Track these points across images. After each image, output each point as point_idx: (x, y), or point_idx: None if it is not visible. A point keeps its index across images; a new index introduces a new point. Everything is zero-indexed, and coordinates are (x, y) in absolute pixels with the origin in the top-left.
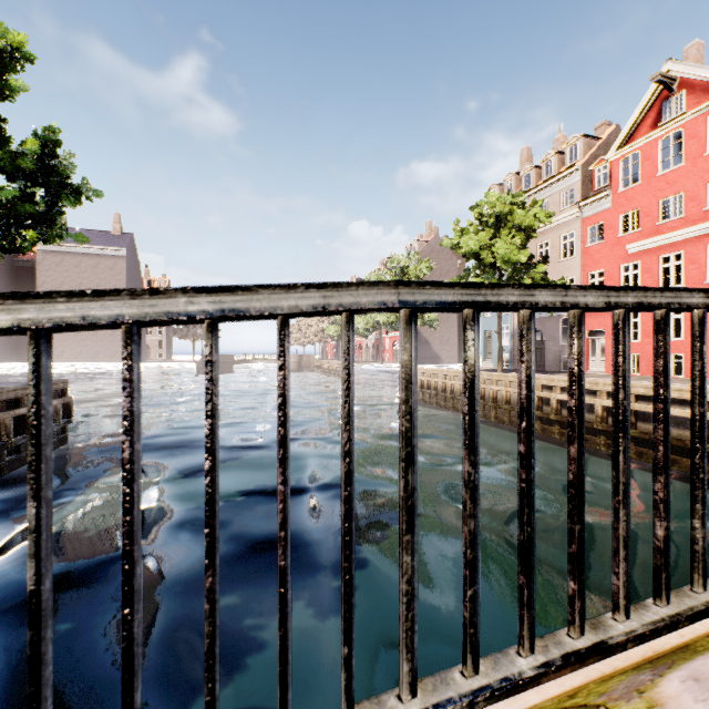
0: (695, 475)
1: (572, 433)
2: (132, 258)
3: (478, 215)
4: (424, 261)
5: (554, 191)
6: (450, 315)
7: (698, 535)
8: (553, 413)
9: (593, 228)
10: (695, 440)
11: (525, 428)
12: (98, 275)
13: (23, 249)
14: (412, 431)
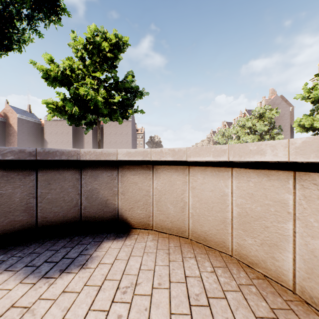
0: None
1: None
2: (133, 121)
3: None
4: (275, 109)
5: None
6: (285, 137)
7: None
8: None
9: None
10: None
11: None
12: (122, 128)
13: (127, 117)
14: None
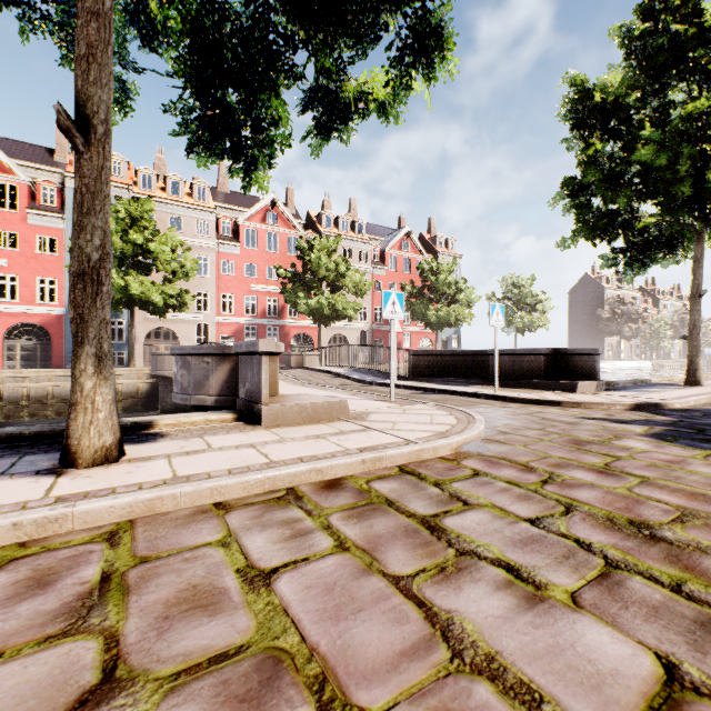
0: None
1: None
2: None
3: None
4: None
5: None
6: None
7: None
8: None
9: None
10: None
11: None
12: None
13: None
14: None
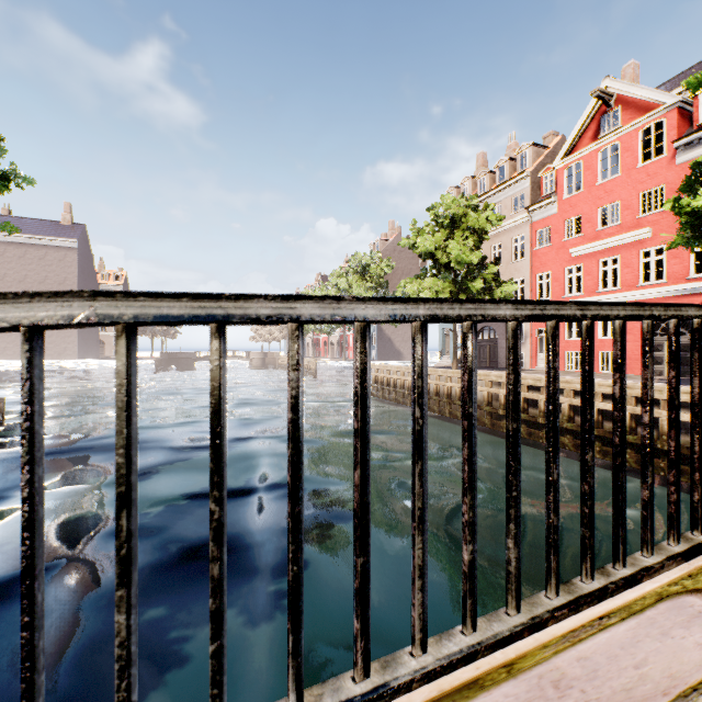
0: (509, 493)
1: (356, 458)
2: (84, 250)
3: (434, 216)
4: (385, 260)
5: (506, 195)
6: None
7: (511, 555)
8: (501, 409)
9: (541, 232)
10: (509, 456)
11: (291, 455)
12: (45, 267)
13: None
14: (128, 467)
